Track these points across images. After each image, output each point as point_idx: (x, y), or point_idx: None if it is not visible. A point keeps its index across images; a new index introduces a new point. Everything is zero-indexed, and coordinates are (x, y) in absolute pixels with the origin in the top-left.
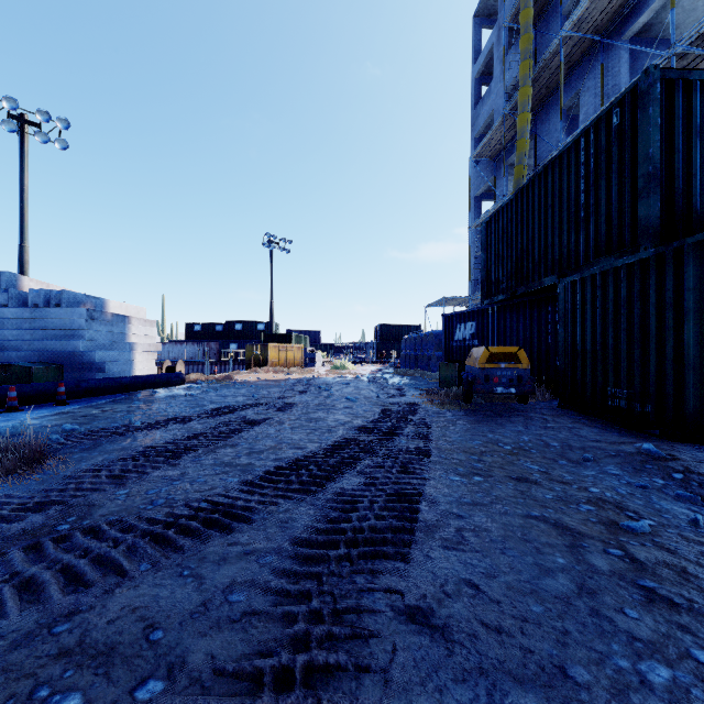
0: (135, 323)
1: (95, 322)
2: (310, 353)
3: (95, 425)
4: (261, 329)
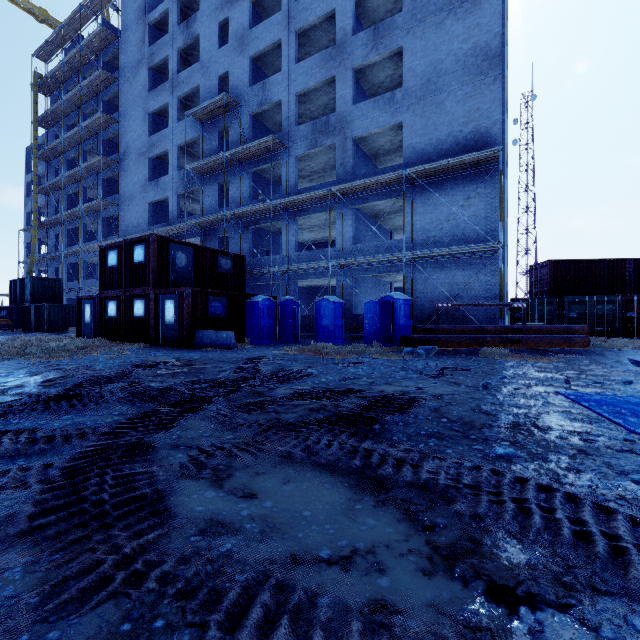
0: None
1: None
2: None
3: None
4: None
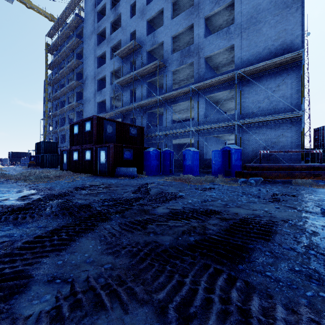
0: None
1: None
2: None
3: None
4: None
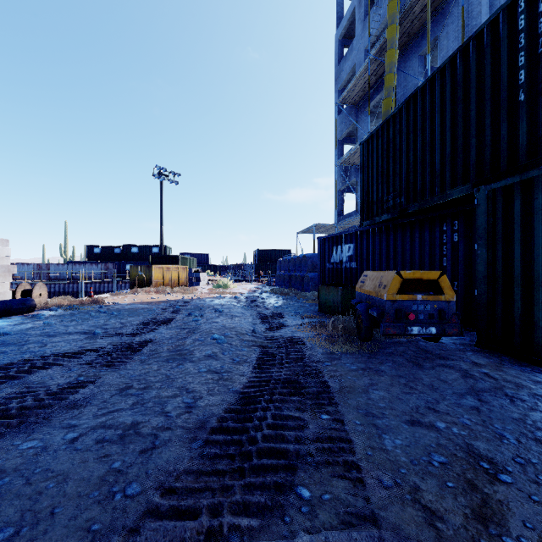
0: None
1: None
2: (195, 273)
3: None
4: (155, 252)
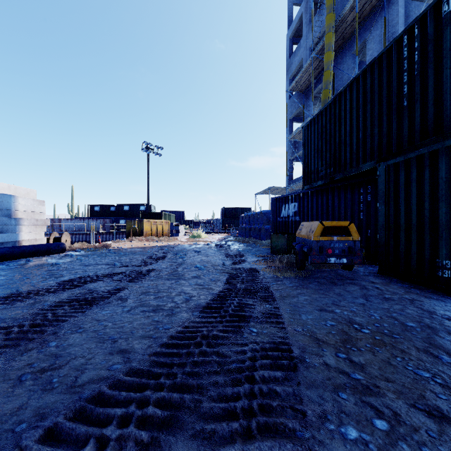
0: (22, 202)
1: None
2: (175, 226)
3: None
4: (142, 209)
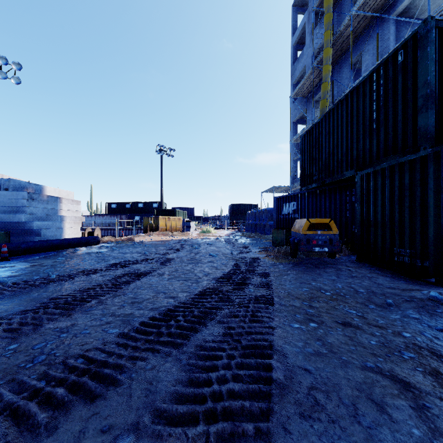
0: (65, 202)
1: (34, 201)
2: (187, 222)
3: (21, 277)
4: (155, 207)
